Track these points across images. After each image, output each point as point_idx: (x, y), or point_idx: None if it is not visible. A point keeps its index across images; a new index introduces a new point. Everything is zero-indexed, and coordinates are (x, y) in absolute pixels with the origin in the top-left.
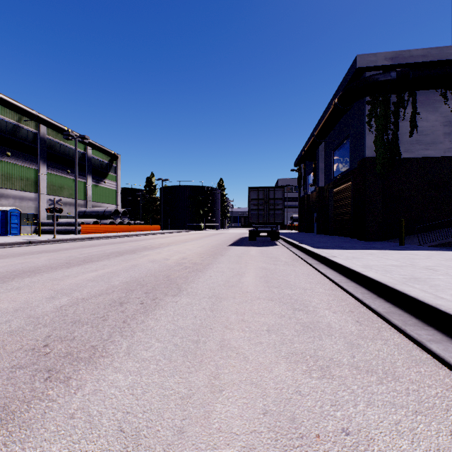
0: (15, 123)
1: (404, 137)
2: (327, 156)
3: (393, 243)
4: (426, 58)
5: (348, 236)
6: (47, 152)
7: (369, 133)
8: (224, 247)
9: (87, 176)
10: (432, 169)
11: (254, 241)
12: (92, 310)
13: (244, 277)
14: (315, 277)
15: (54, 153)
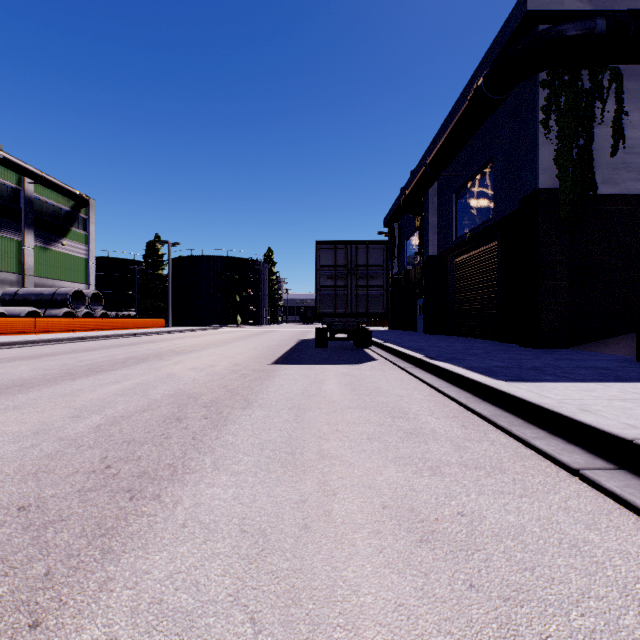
0: None
1: (602, 156)
2: (443, 203)
3: (603, 354)
4: None
5: (488, 339)
6: None
7: (546, 143)
8: (262, 368)
9: (25, 230)
10: None
11: (325, 348)
12: None
13: None
14: None
15: None
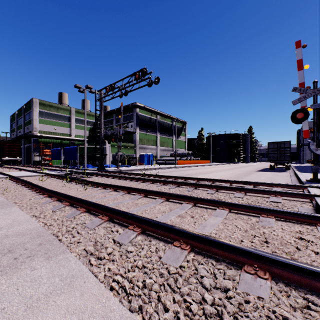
0: (150, 117)
1: None
2: None
3: None
4: None
5: None
6: (159, 127)
7: None
8: (253, 171)
9: (173, 135)
10: None
11: (272, 170)
12: (226, 178)
13: (260, 177)
14: (286, 179)
15: (161, 127)
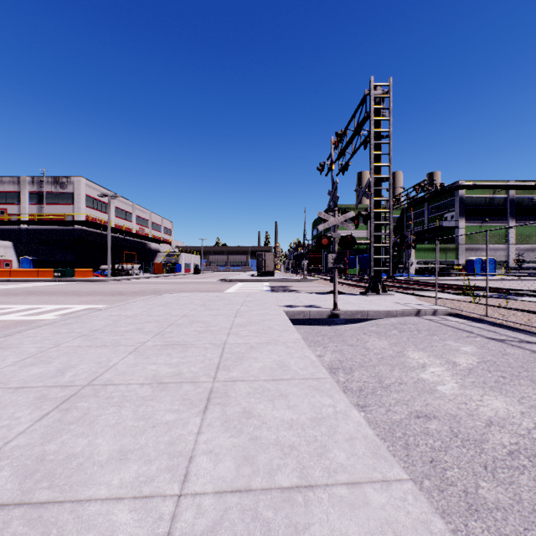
0: (490, 196)
1: None
2: None
3: None
4: None
5: None
6: (515, 209)
7: None
8: None
9: None
10: None
11: None
12: None
13: None
14: None
15: (521, 208)
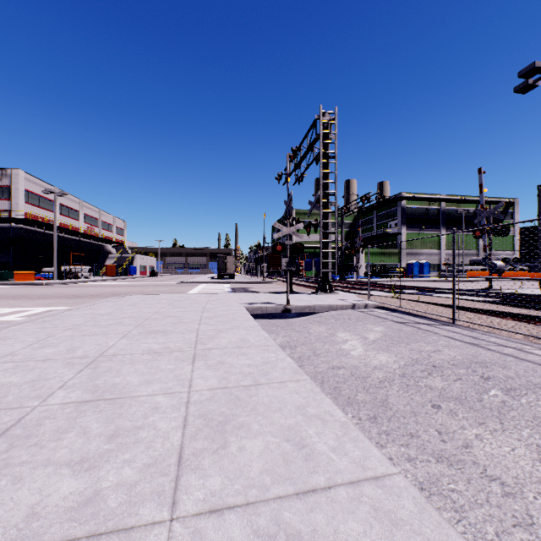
0: (426, 207)
1: None
2: None
3: None
4: None
5: None
6: (446, 219)
7: None
8: None
9: None
10: None
11: None
12: None
13: None
14: None
15: (451, 218)
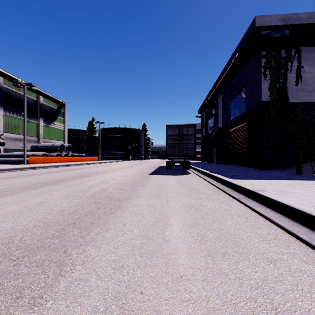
0: None
1: (291, 85)
2: (225, 104)
3: (287, 171)
4: (311, 21)
5: (243, 166)
6: (4, 98)
7: (265, 82)
8: (145, 176)
9: (39, 118)
10: (313, 111)
11: (170, 169)
12: None
13: (168, 225)
14: (260, 224)
15: (10, 99)
